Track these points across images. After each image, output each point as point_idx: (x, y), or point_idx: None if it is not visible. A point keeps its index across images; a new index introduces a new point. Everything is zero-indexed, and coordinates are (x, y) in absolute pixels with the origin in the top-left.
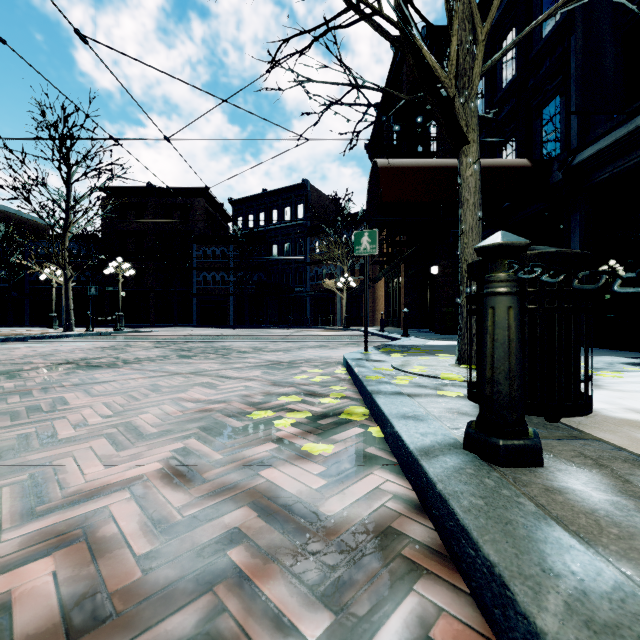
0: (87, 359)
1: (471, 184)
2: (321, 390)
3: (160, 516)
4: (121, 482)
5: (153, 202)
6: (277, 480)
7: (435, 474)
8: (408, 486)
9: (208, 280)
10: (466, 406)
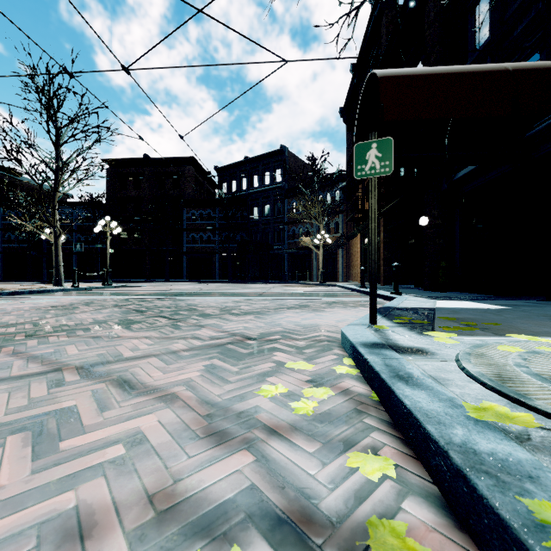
0: None
1: None
2: (325, 479)
3: None
4: None
5: (149, 171)
6: None
7: None
8: None
9: (196, 240)
10: None
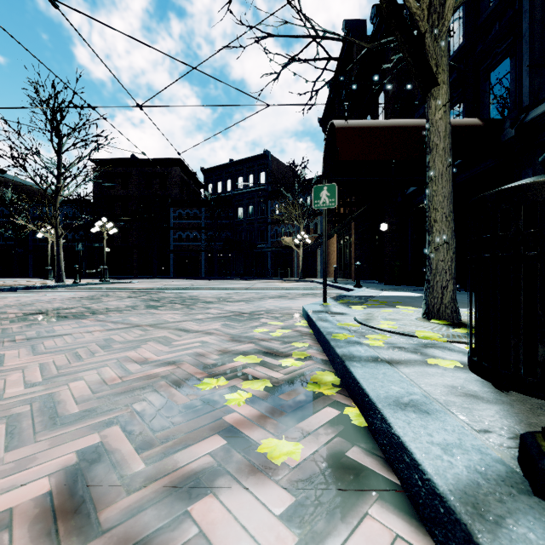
0: (59, 309)
1: (441, 128)
2: (282, 347)
3: None
4: None
5: (136, 171)
6: (215, 531)
7: None
8: None
9: (183, 238)
10: (470, 382)
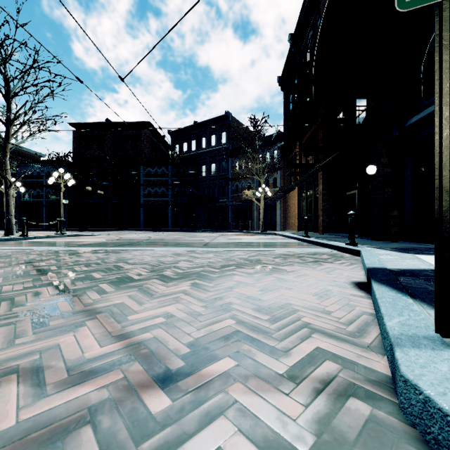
0: None
1: None
2: None
3: None
4: None
5: (110, 134)
6: None
7: None
8: None
9: (152, 194)
10: None
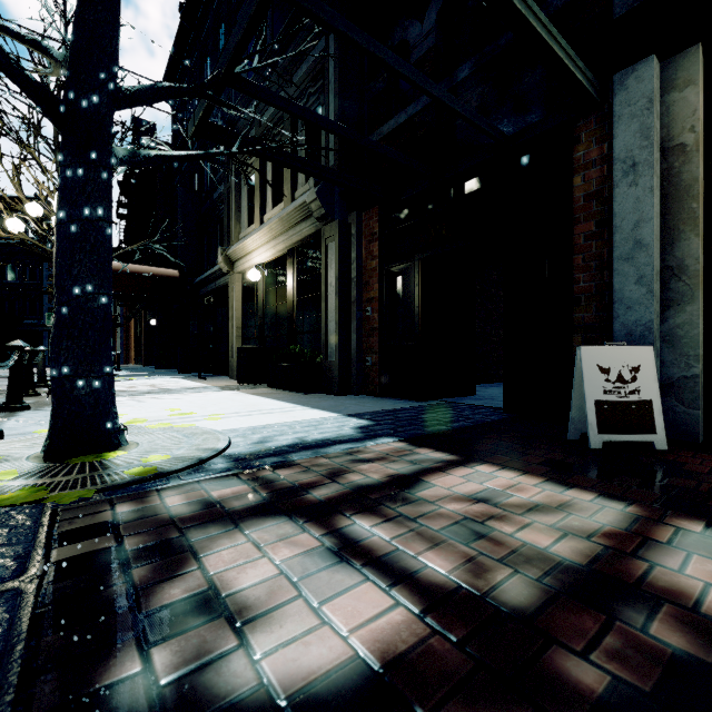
0: None
1: None
2: None
3: None
4: None
5: None
6: None
7: None
8: None
9: None
10: None
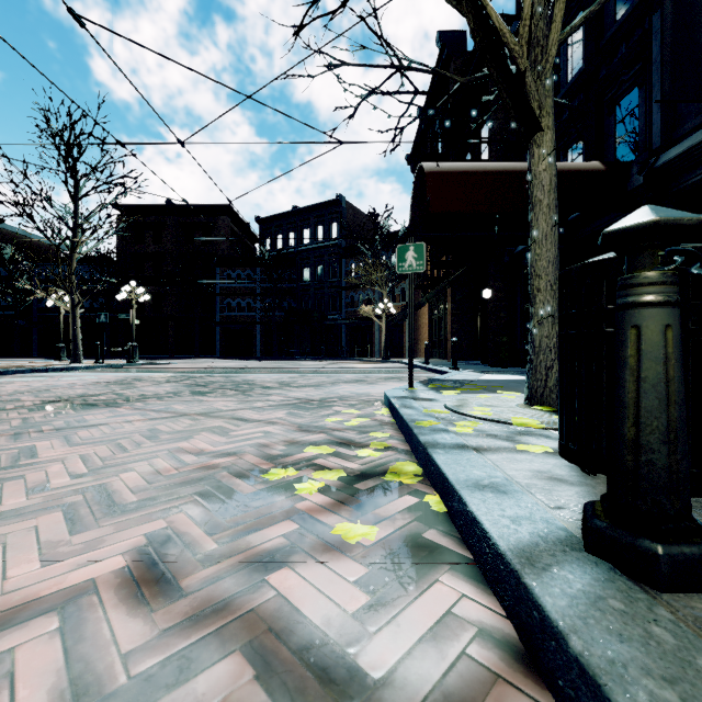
0: (85, 396)
1: (545, 181)
2: (358, 438)
3: (92, 674)
4: (55, 595)
5: (172, 221)
6: (293, 593)
7: (559, 612)
8: (498, 609)
9: (233, 307)
10: (559, 467)
